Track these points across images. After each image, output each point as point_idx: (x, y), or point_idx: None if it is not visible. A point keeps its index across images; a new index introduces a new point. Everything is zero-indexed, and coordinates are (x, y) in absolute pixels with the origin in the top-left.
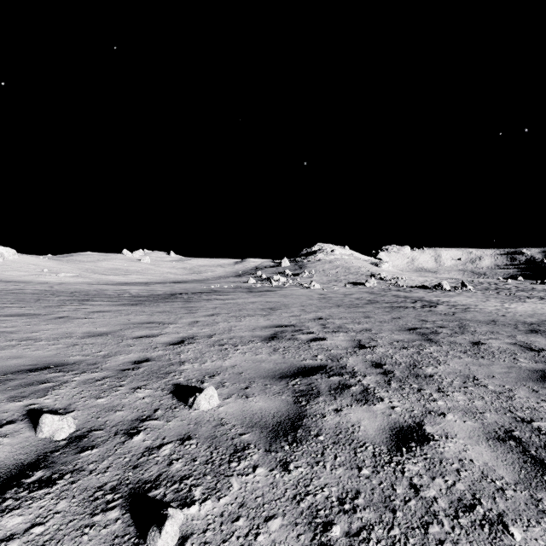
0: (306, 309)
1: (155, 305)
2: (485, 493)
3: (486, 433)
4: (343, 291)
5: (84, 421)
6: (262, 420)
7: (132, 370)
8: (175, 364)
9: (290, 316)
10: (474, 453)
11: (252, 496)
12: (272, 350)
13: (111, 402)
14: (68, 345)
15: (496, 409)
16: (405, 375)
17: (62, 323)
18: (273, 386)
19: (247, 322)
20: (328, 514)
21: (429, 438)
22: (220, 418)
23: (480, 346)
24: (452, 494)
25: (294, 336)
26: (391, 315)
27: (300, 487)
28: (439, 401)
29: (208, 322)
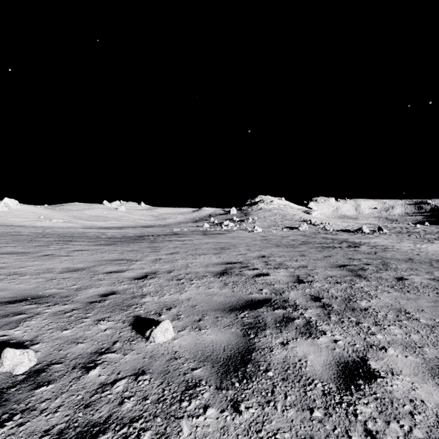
0: (251, 248)
1: (126, 245)
2: None
3: (430, 370)
4: (281, 234)
5: (46, 354)
6: (213, 353)
7: (99, 303)
8: (137, 297)
9: (238, 255)
10: (423, 392)
11: None
12: (223, 284)
13: (75, 334)
14: (48, 279)
15: (434, 344)
16: (342, 309)
17: (46, 260)
18: (223, 319)
19: (202, 259)
20: None
21: (375, 375)
22: (174, 351)
23: (404, 282)
24: None
25: (242, 272)
26: (322, 254)
27: (252, 433)
28: (378, 334)
29: (169, 259)
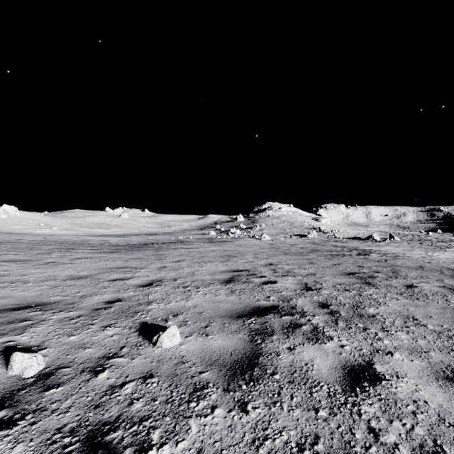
0: (258, 256)
1: (130, 253)
2: (446, 439)
3: (435, 373)
4: (289, 241)
5: (54, 359)
6: (220, 358)
7: (104, 309)
8: (143, 304)
9: (245, 263)
10: (427, 394)
11: (210, 441)
12: (230, 291)
13: (82, 339)
14: (51, 286)
15: (440, 349)
16: (350, 315)
17: (49, 268)
18: (231, 325)
19: (208, 267)
20: None
21: (381, 378)
22: (181, 356)
23: (414, 289)
24: (413, 439)
25: (249, 279)
26: (331, 261)
27: (259, 430)
28: (385, 340)
29: (174, 267)
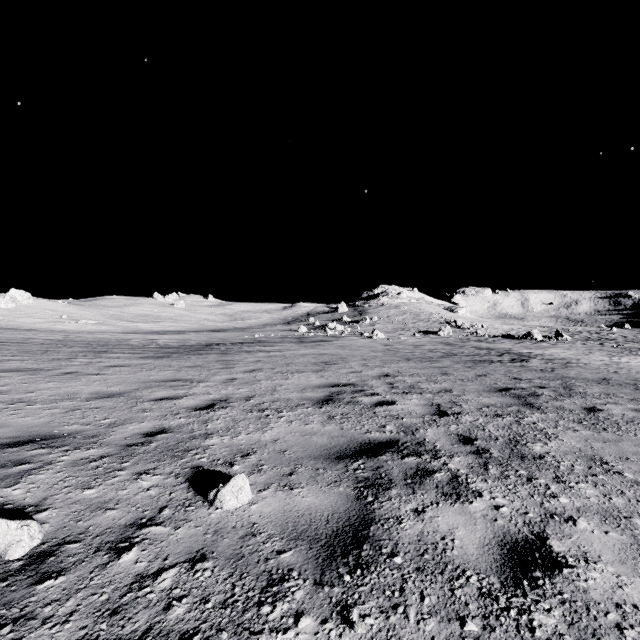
0: (369, 363)
1: (185, 358)
2: None
3: None
4: (412, 341)
5: (58, 527)
6: (311, 527)
7: (141, 446)
8: (198, 437)
9: (349, 373)
10: (636, 592)
11: None
12: (326, 417)
13: (102, 495)
14: (67, 409)
15: None
16: (506, 456)
17: (67, 381)
18: (327, 472)
19: (296, 379)
20: None
21: (560, 563)
22: (251, 523)
23: (598, 414)
24: None
25: (355, 399)
26: (474, 371)
27: None
28: (562, 497)
29: (247, 379)
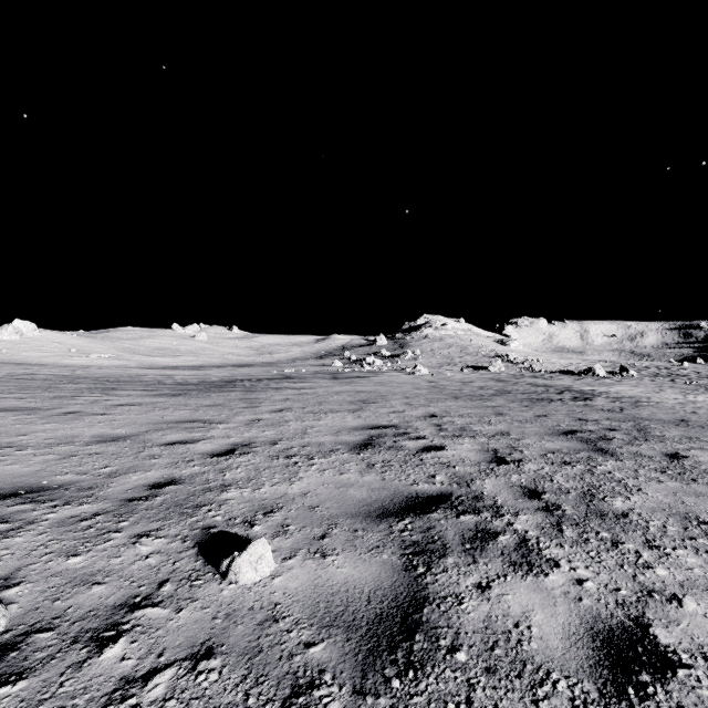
0: (412, 402)
1: (204, 396)
2: None
3: None
4: (459, 377)
5: (28, 609)
6: (348, 608)
7: (144, 500)
8: (214, 490)
9: (390, 413)
10: None
11: None
12: (365, 465)
13: (90, 564)
14: (63, 455)
15: None
16: (582, 514)
17: (68, 422)
18: (367, 534)
19: (330, 420)
20: None
21: (672, 661)
22: (273, 603)
23: (683, 461)
24: None
25: (398, 443)
26: (532, 411)
27: None
28: (658, 568)
29: (274, 420)
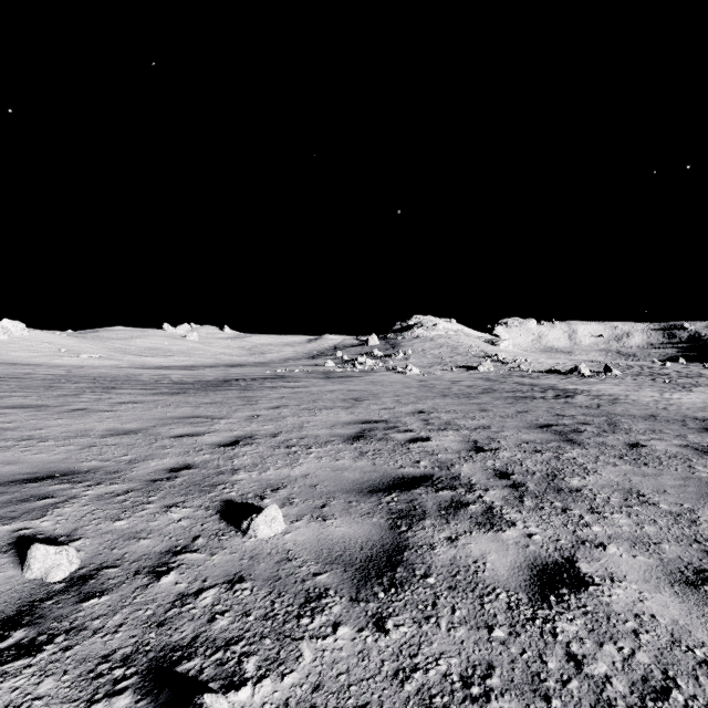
0: (402, 399)
1: (203, 395)
2: (682, 669)
3: (668, 574)
4: (449, 377)
5: (94, 554)
6: (345, 553)
7: (166, 481)
8: (225, 473)
9: (381, 409)
10: (656, 605)
11: (331, 673)
12: (358, 453)
13: (133, 526)
14: (83, 446)
15: (677, 539)
16: (542, 489)
17: (78, 418)
18: (360, 504)
19: (324, 416)
20: (448, 702)
21: (587, 582)
22: (286, 550)
23: (640, 450)
24: (632, 670)
25: (387, 435)
26: (515, 407)
27: (404, 658)
28: (594, 526)
29: (272, 416)
